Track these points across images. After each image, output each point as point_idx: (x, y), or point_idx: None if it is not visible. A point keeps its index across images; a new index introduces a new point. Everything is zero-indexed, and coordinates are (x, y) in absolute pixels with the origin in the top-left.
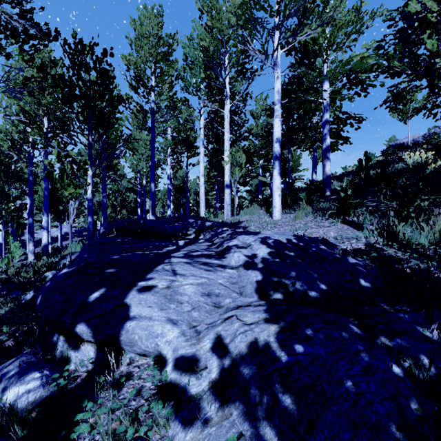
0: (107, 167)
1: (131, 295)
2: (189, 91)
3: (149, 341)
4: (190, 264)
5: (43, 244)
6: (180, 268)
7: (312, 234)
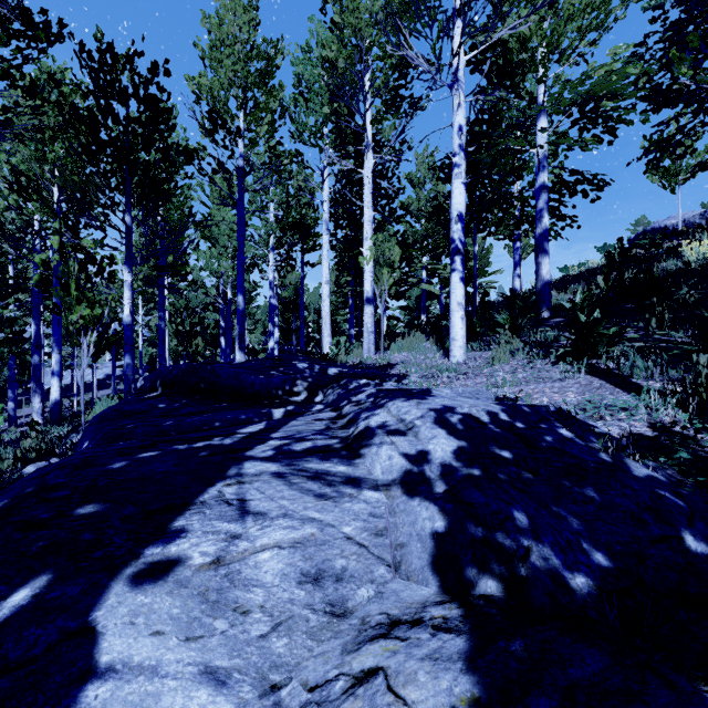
0: (156, 268)
1: (114, 597)
2: (303, 138)
3: None
4: (284, 478)
5: (51, 402)
6: (258, 493)
7: (531, 396)
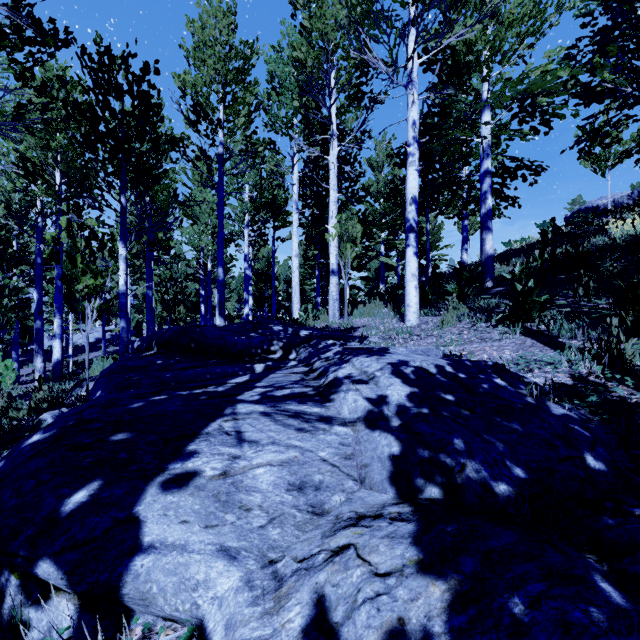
0: (148, 243)
1: (150, 497)
2: (275, 128)
3: (179, 597)
4: (270, 416)
5: (54, 361)
6: (250, 426)
7: (474, 354)
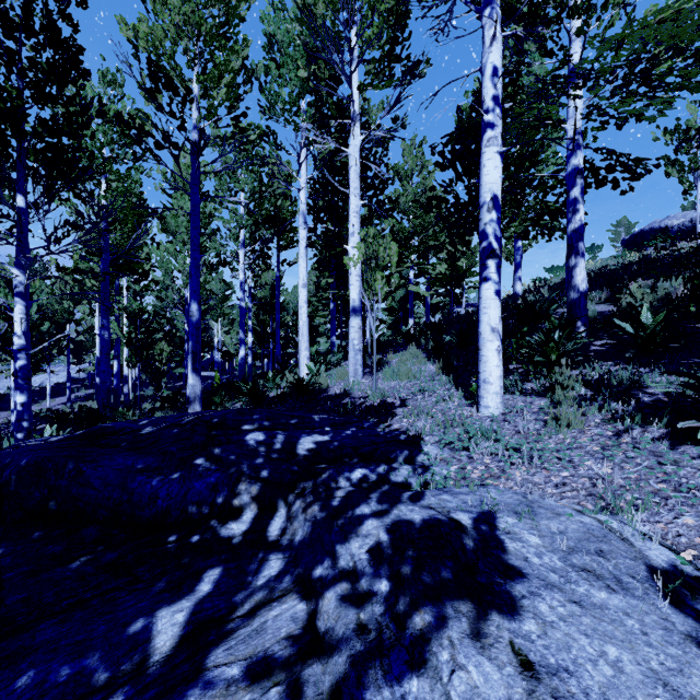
0: (57, 270)
1: None
2: (275, 111)
3: None
4: None
5: None
6: None
7: None
